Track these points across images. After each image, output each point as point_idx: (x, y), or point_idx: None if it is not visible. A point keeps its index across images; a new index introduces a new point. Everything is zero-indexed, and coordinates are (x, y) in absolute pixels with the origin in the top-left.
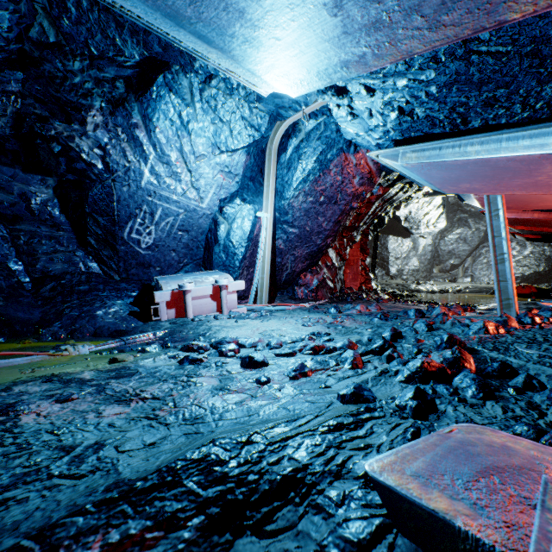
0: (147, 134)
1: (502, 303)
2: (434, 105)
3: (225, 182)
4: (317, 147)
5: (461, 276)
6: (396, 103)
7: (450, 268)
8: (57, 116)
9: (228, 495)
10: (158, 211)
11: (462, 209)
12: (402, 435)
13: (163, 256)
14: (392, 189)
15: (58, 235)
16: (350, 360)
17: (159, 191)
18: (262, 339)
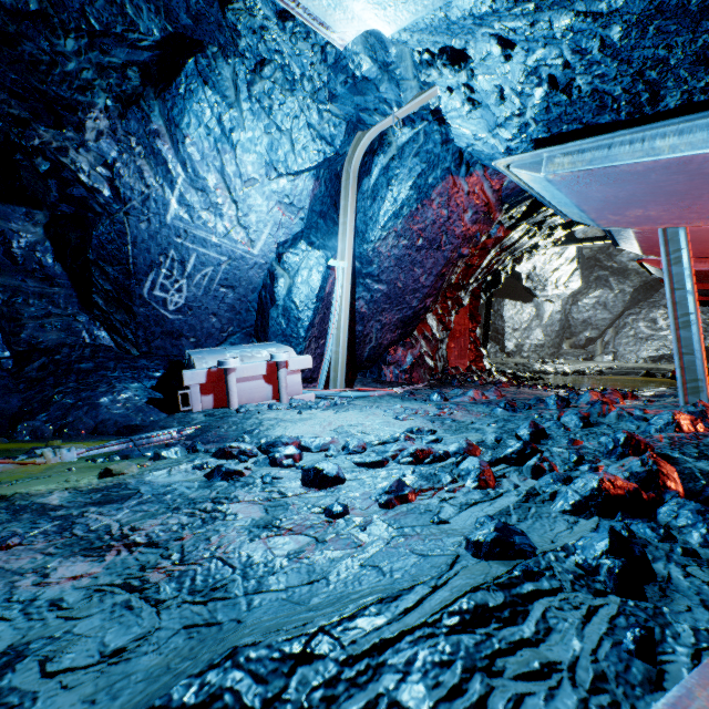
0: (174, 146)
1: (686, 386)
2: (609, 68)
3: (285, 218)
4: (414, 167)
5: (600, 353)
6: (546, 69)
7: (585, 343)
8: (42, 117)
9: None
10: (191, 259)
11: (601, 264)
12: (609, 636)
13: (199, 322)
14: (515, 232)
15: (51, 291)
16: (475, 475)
17: (191, 229)
18: (336, 439)
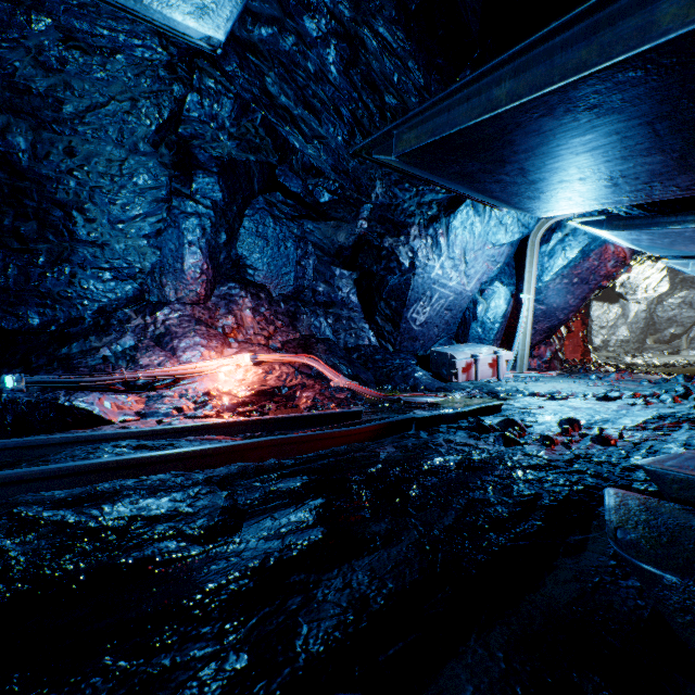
0: (447, 239)
1: None
2: None
3: (488, 269)
4: (583, 241)
5: (685, 348)
6: None
7: (670, 338)
8: (391, 232)
9: (689, 420)
10: (435, 295)
11: None
12: None
13: (428, 331)
14: (630, 263)
15: (353, 315)
16: (671, 399)
17: (440, 279)
18: (573, 392)
